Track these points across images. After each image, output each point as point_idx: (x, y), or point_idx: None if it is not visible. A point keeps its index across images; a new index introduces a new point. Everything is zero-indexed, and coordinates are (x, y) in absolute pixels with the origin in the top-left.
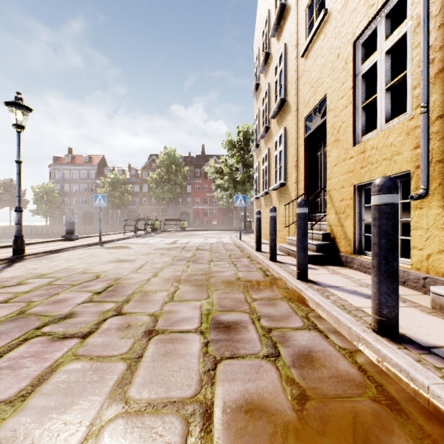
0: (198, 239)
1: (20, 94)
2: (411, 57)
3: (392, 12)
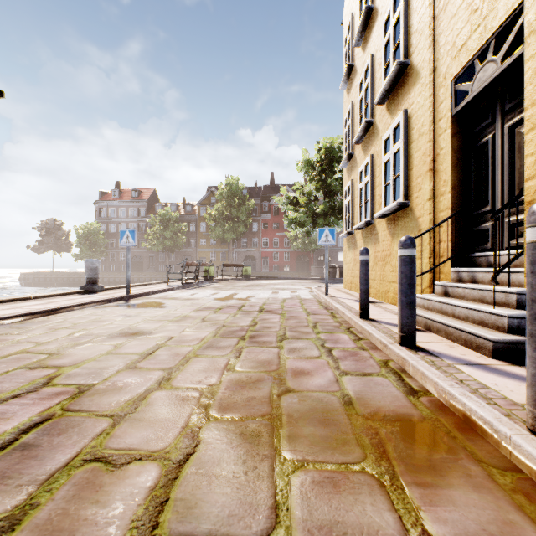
0: (264, 292)
1: None
2: None
3: None
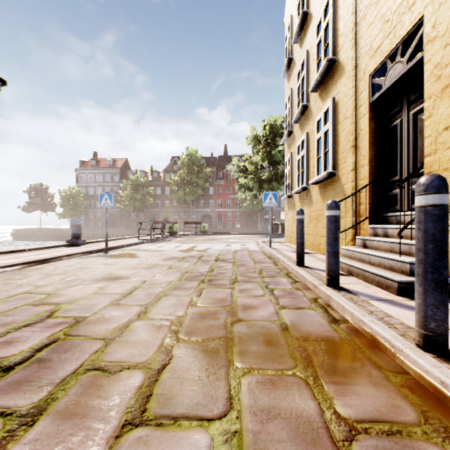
0: (219, 245)
1: None
2: None
3: None
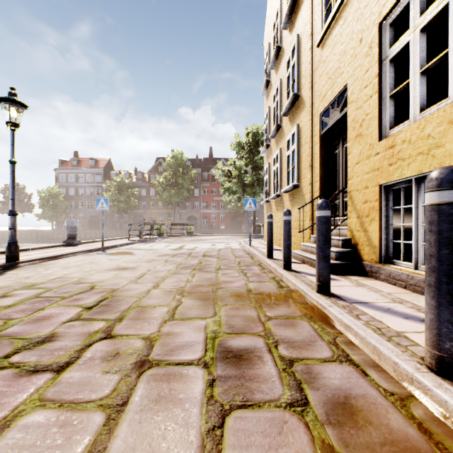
0: (205, 245)
1: (14, 90)
2: None
3: None
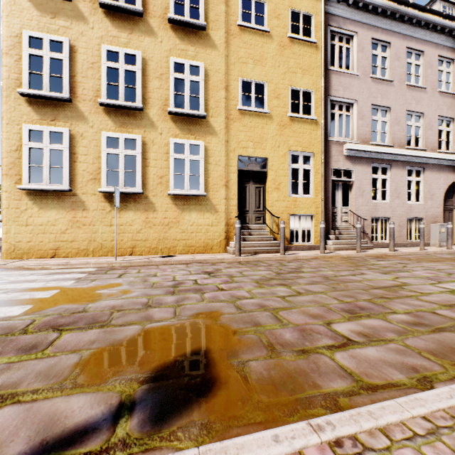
0: None
1: None
2: (312, 179)
3: (303, 156)
